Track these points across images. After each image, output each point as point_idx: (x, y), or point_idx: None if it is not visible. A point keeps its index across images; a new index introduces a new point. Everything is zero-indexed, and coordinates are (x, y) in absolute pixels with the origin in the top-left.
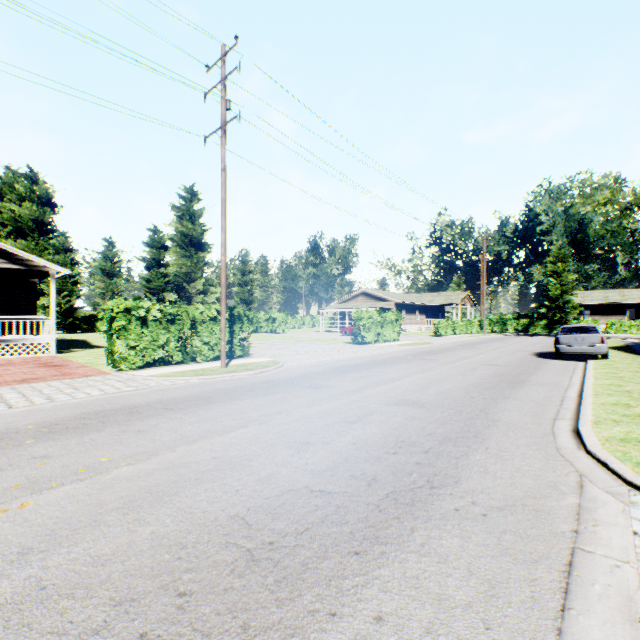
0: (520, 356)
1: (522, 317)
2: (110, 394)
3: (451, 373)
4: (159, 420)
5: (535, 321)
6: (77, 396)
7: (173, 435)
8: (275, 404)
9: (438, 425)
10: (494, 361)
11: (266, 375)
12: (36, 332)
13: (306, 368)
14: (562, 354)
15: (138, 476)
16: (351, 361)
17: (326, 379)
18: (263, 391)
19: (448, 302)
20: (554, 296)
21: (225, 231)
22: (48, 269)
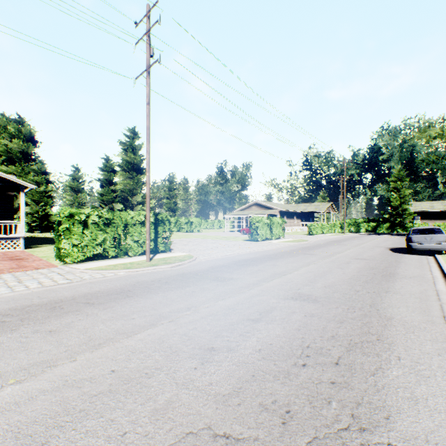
0: (379, 251)
1: (371, 221)
2: (45, 287)
3: (331, 266)
4: (75, 317)
5: (381, 224)
6: (16, 289)
7: (81, 337)
8: (185, 298)
9: (337, 324)
10: (361, 255)
11: (181, 268)
12: (12, 232)
13: (214, 261)
14: (414, 250)
15: (17, 404)
16: (249, 255)
17: (230, 272)
18: (176, 284)
19: (317, 210)
20: (395, 206)
21: (149, 152)
22: (18, 184)
